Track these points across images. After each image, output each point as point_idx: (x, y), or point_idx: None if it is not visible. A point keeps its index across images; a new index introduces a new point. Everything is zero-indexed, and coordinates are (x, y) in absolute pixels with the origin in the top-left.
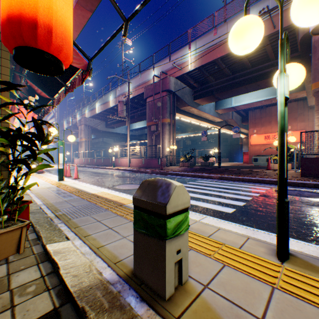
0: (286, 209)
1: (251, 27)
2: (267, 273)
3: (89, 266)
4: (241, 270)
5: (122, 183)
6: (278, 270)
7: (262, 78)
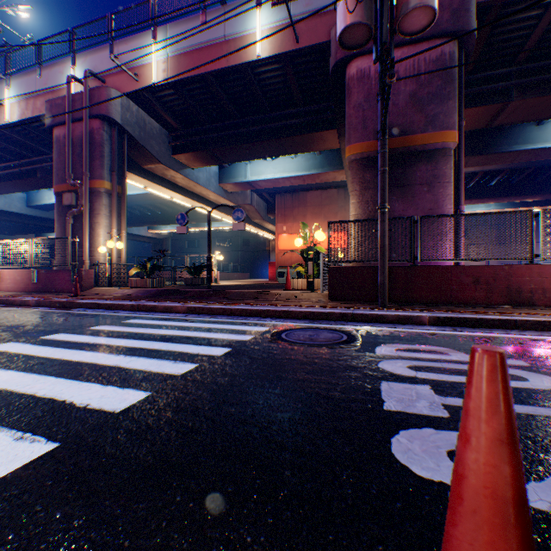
0: None
1: None
2: None
3: None
4: None
5: None
6: None
7: (287, 134)
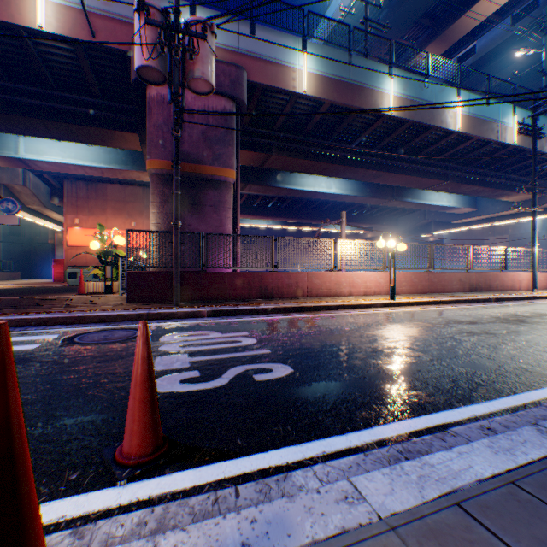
0: None
1: None
2: None
3: None
4: None
5: None
6: None
7: (81, 122)
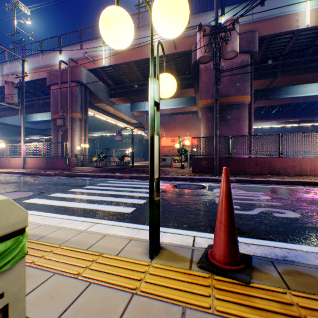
0: (157, 207)
1: (119, 19)
2: (133, 278)
3: None
4: (108, 284)
5: (1, 191)
6: (145, 270)
7: None
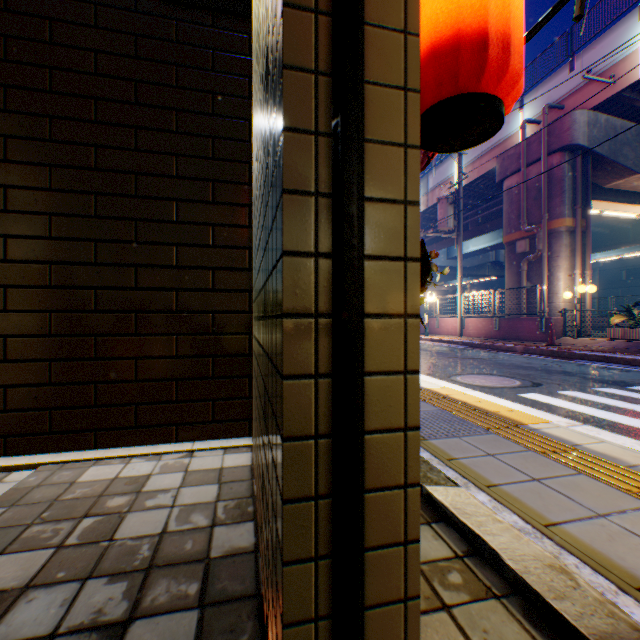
0: None
1: None
2: None
3: (565, 571)
4: None
5: (463, 370)
6: None
7: None
